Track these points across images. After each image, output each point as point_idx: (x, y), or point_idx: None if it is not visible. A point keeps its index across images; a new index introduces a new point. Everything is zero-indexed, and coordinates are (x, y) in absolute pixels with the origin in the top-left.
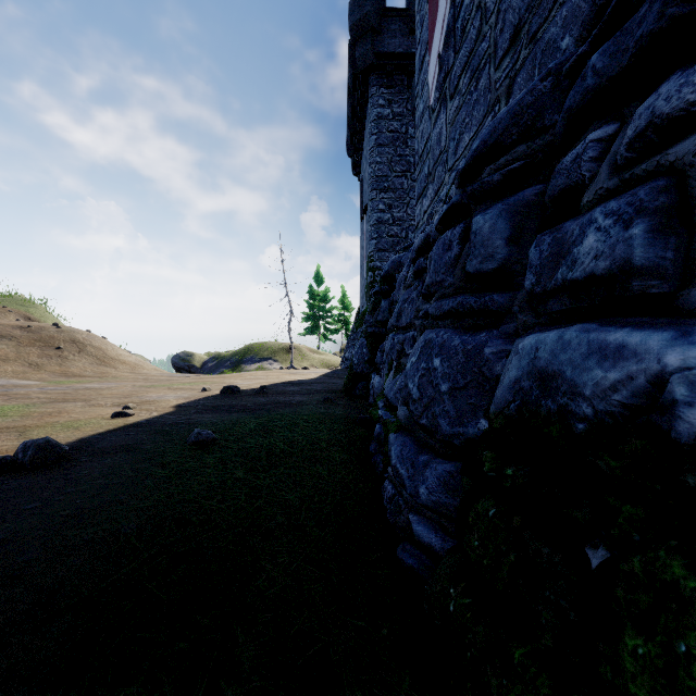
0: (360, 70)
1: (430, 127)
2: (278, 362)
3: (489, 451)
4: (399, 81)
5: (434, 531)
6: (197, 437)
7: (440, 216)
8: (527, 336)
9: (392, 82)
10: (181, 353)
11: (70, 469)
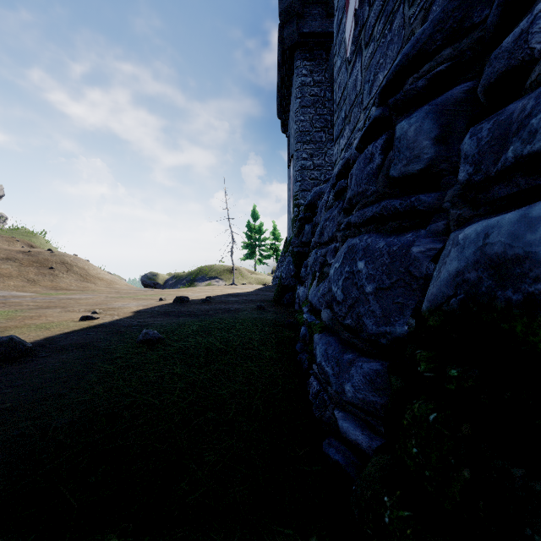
0: (287, 47)
1: (346, 77)
2: (223, 280)
3: (424, 350)
4: (319, 55)
5: (360, 428)
6: (144, 336)
7: (362, 134)
8: (467, 227)
9: (313, 56)
10: (148, 274)
11: (27, 363)
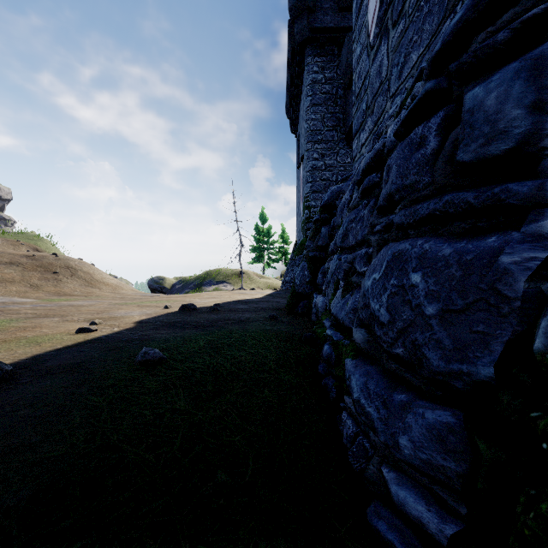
0: (298, 43)
1: (368, 65)
2: (231, 285)
3: (546, 414)
4: (330, 51)
5: (424, 500)
6: (143, 357)
7: (405, 115)
8: None
9: (324, 52)
10: (155, 278)
11: (1, 393)
